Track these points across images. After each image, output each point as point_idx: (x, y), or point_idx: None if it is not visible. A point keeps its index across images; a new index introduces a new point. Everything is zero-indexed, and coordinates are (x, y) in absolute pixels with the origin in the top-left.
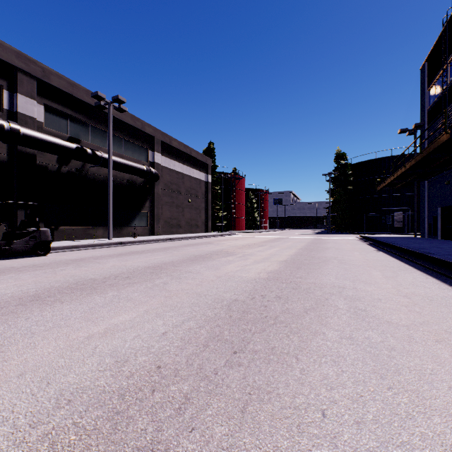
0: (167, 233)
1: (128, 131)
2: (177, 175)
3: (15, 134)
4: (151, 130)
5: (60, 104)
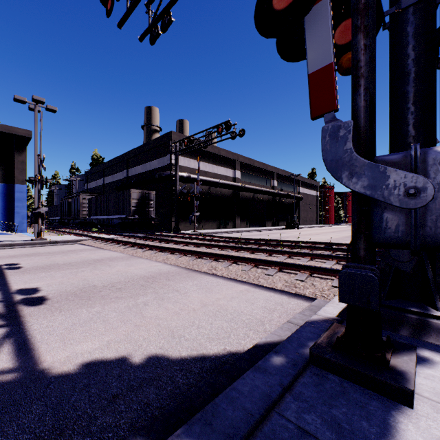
0: (302, 224)
1: (292, 180)
2: (305, 195)
3: (279, 194)
4: (298, 177)
5: (279, 179)
